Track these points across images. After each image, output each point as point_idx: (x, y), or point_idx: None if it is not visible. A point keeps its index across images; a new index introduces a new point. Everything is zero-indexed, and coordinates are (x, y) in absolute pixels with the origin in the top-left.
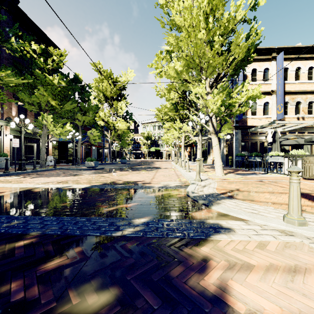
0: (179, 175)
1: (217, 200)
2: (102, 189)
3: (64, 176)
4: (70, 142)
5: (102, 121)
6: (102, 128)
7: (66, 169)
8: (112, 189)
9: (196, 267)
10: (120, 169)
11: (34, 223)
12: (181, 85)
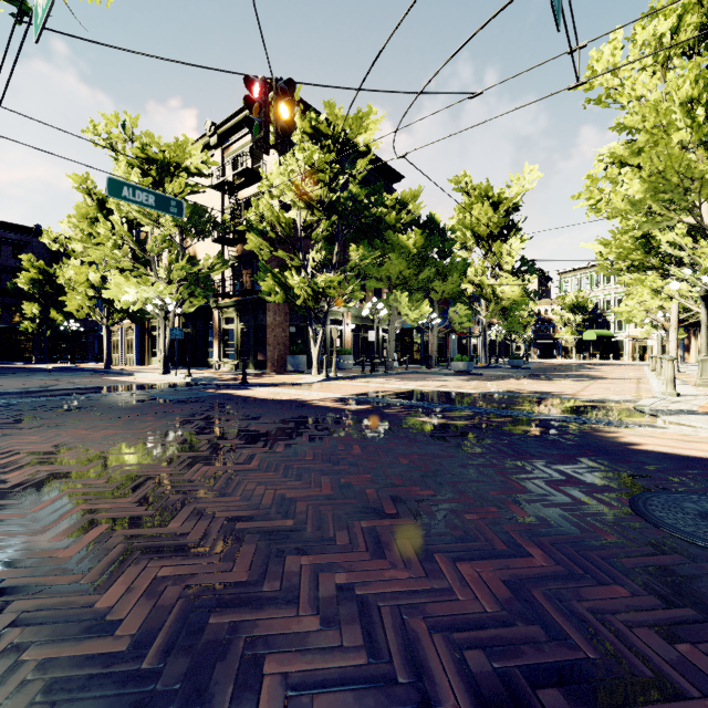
0: (642, 390)
1: (680, 414)
2: (501, 395)
3: (432, 381)
4: (417, 329)
5: (470, 285)
6: (470, 299)
7: (424, 373)
8: (514, 396)
9: (603, 432)
10: (514, 376)
11: (460, 407)
12: (642, 222)
